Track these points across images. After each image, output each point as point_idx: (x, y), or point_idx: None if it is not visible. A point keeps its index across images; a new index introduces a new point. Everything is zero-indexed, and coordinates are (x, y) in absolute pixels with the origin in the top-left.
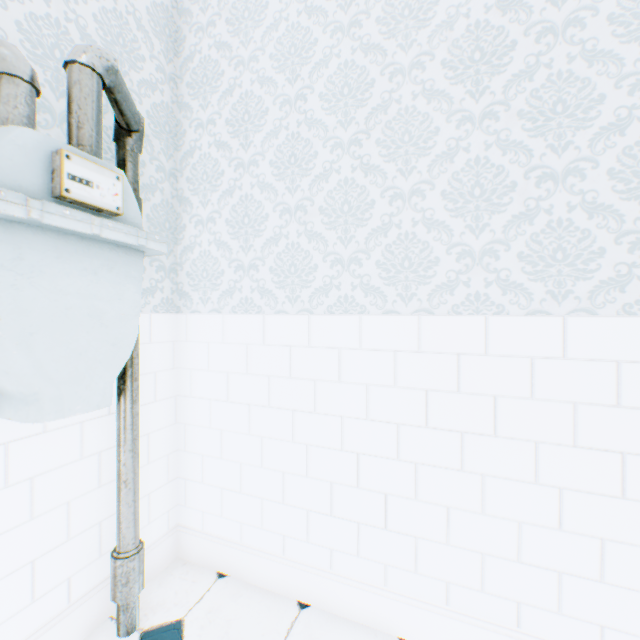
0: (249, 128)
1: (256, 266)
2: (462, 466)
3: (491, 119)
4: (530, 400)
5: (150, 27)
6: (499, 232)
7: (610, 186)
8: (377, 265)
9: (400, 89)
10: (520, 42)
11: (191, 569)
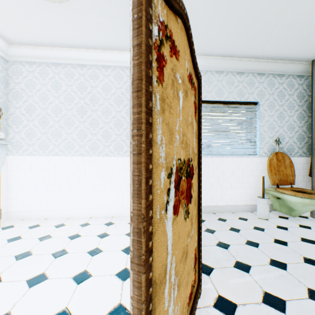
0: (32, 112)
1: (34, 145)
2: (80, 183)
3: (84, 123)
4: (90, 170)
5: (0, 83)
6: (86, 142)
7: (101, 137)
8: (64, 146)
9: (68, 113)
10: (89, 111)
11: (13, 220)
